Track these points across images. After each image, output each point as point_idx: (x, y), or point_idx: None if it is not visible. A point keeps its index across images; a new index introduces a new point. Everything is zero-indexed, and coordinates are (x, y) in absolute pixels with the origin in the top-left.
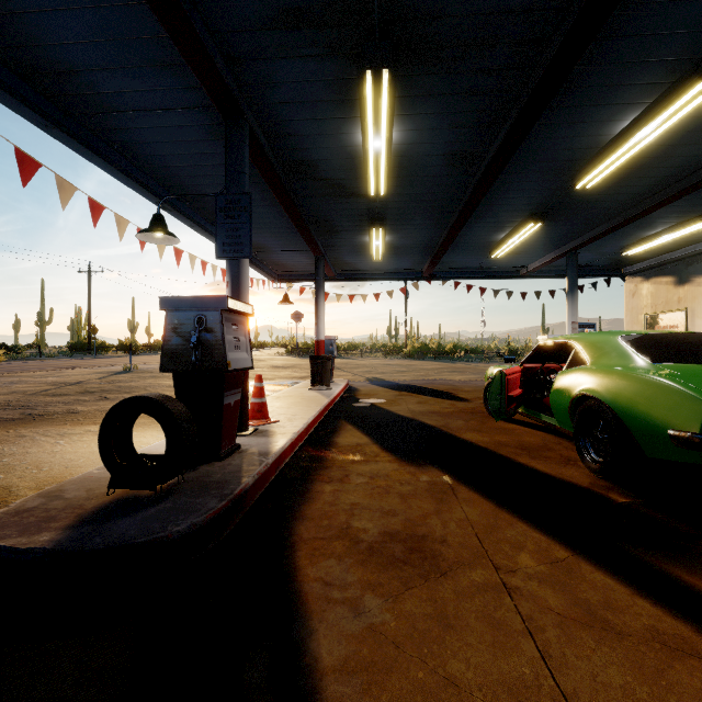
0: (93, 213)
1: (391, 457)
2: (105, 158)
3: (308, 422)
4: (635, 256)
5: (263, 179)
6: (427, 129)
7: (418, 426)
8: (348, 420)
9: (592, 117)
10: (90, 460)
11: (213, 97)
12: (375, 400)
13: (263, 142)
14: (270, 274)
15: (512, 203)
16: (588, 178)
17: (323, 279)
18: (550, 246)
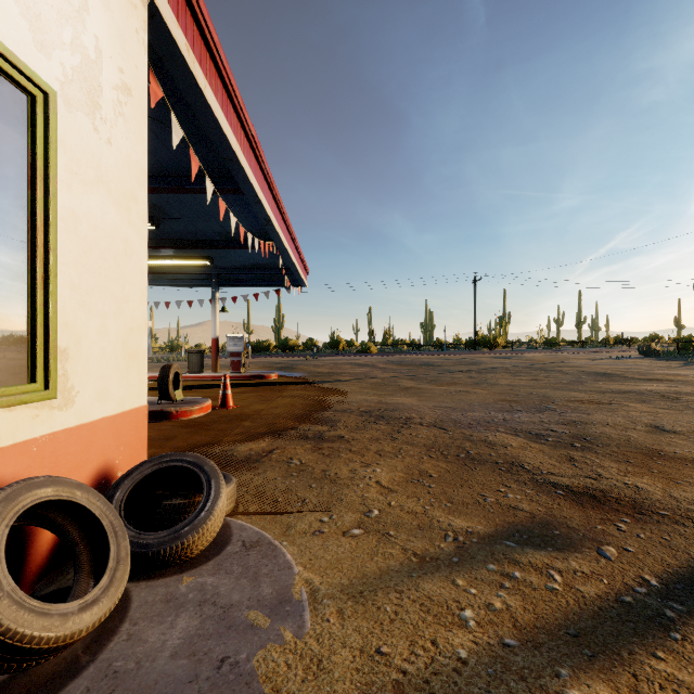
0: None
1: None
2: None
3: None
4: None
5: None
6: None
7: None
8: None
9: None
10: None
11: None
12: None
13: None
14: (280, 285)
15: None
16: None
17: (212, 291)
18: None
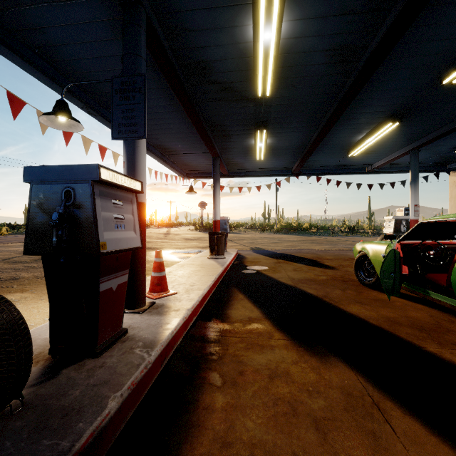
0: (13, 106)
1: (286, 341)
2: (26, 59)
3: (203, 294)
4: None
5: (166, 81)
6: (315, 18)
7: (302, 295)
8: (239, 288)
9: None
10: None
11: None
12: (259, 267)
13: (162, 37)
14: (180, 172)
15: (377, 104)
16: None
17: (218, 174)
18: (396, 146)
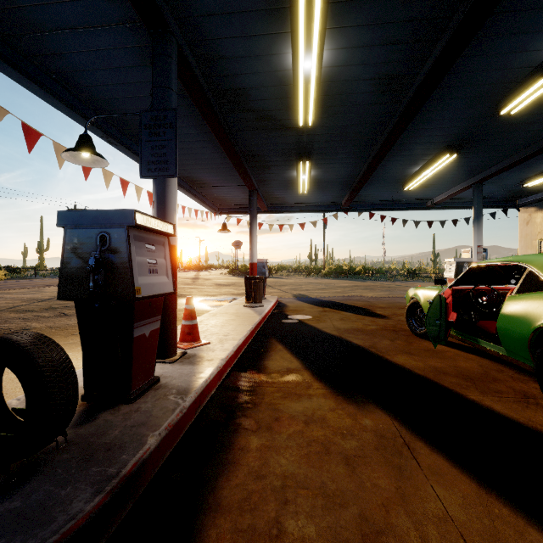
0: (29, 138)
1: (324, 390)
2: (43, 86)
3: (239, 344)
4: (532, 188)
5: (197, 109)
6: (359, 47)
7: (346, 346)
8: (278, 339)
9: (537, 26)
10: (4, 389)
11: (133, 2)
12: (302, 317)
13: (194, 65)
14: (212, 207)
15: (431, 134)
16: (516, 101)
17: (256, 210)
18: (457, 179)
